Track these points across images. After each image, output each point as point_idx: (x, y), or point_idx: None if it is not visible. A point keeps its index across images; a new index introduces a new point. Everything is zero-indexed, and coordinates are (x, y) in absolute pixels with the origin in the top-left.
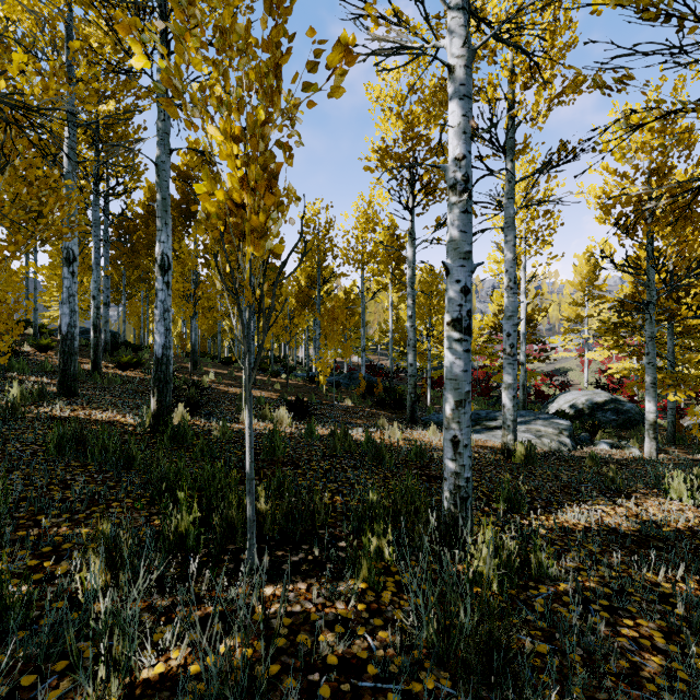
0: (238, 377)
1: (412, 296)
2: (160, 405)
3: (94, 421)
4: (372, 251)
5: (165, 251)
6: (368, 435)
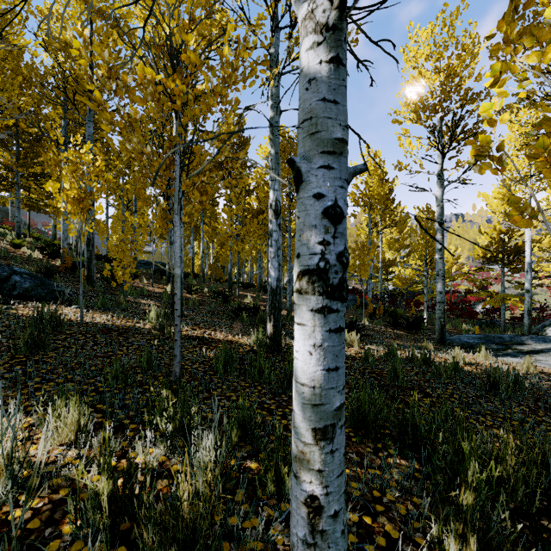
0: (264, 299)
1: (441, 231)
2: (275, 329)
3: (218, 340)
4: (379, 193)
5: (278, 197)
6: (453, 361)
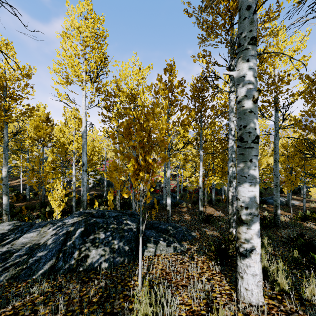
0: None
1: None
2: None
3: None
4: None
5: None
6: None
